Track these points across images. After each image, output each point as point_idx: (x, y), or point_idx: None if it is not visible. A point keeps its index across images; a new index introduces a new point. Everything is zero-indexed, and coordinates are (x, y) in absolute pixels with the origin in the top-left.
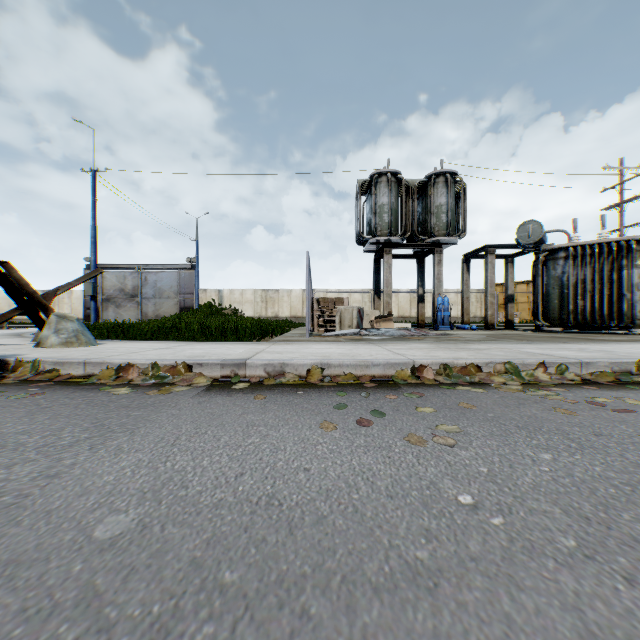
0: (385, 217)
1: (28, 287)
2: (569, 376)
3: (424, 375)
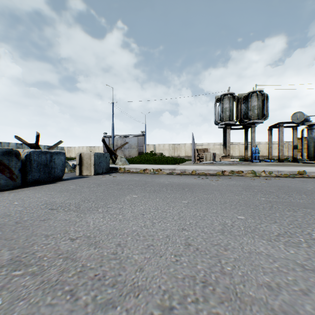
0: (227, 113)
1: (110, 148)
2: (272, 175)
3: (225, 173)
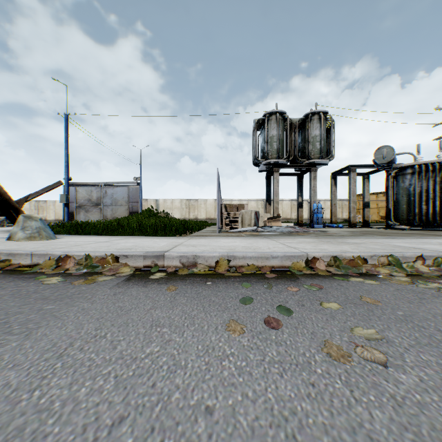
0: (274, 145)
1: (6, 195)
2: None
3: (317, 266)
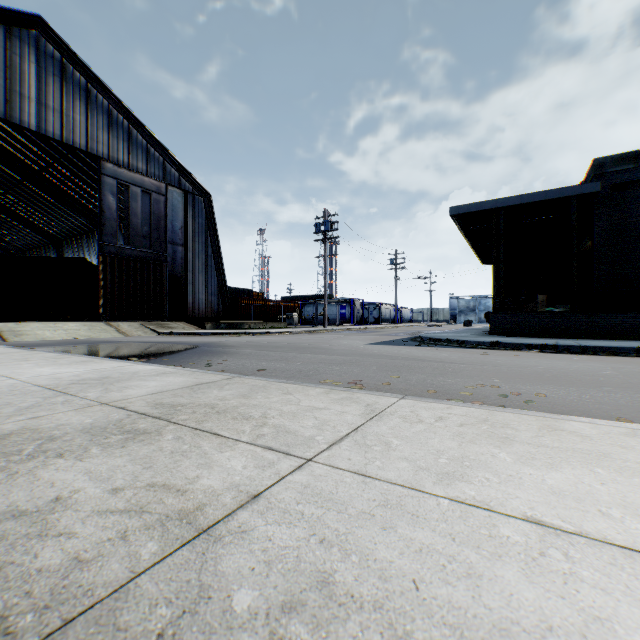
0: None
1: None
2: None
3: None
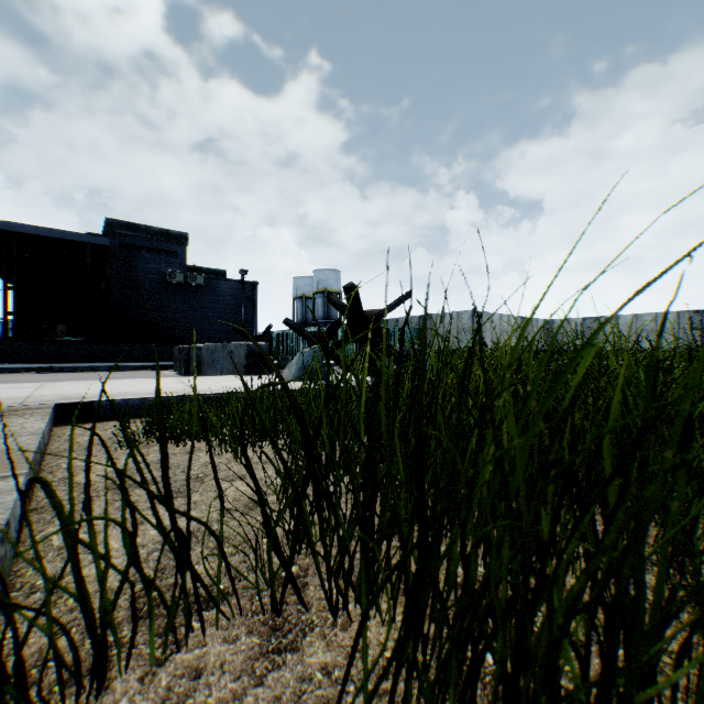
0: None
1: (376, 318)
2: None
3: None
